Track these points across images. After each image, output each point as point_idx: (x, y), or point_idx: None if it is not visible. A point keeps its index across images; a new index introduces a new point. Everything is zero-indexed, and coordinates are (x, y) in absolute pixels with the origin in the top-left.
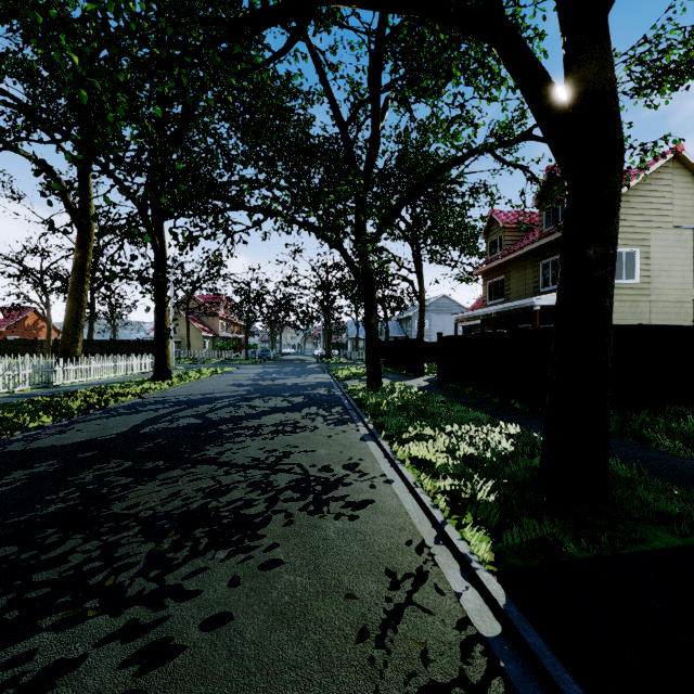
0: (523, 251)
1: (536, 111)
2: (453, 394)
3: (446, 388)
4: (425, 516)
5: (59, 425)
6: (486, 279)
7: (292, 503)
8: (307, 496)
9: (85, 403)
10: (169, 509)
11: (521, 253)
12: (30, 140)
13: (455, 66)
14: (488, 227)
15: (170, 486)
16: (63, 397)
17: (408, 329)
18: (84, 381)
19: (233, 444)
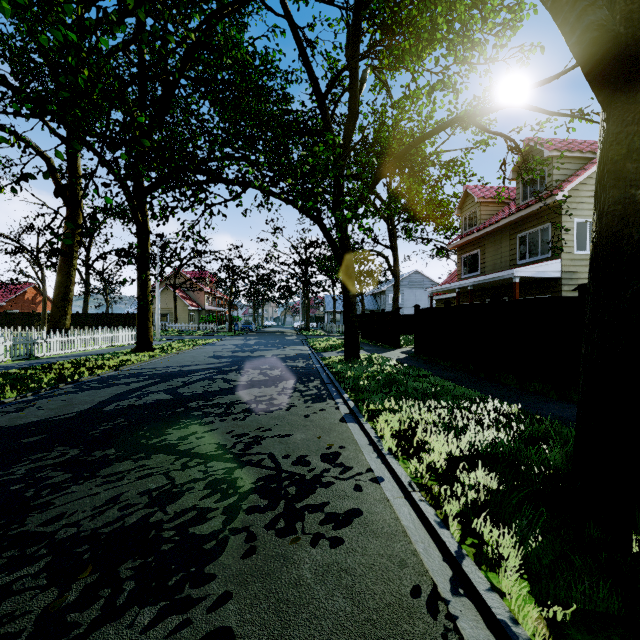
0: (499, 224)
1: (564, 20)
2: (433, 367)
3: (424, 361)
4: (430, 539)
5: (21, 401)
6: (460, 253)
7: (257, 516)
8: (277, 503)
9: (58, 376)
10: (99, 524)
11: (497, 226)
12: (10, 113)
13: (442, 17)
14: (462, 202)
15: (112, 486)
16: (39, 369)
17: (382, 302)
18: (67, 352)
19: (200, 425)
